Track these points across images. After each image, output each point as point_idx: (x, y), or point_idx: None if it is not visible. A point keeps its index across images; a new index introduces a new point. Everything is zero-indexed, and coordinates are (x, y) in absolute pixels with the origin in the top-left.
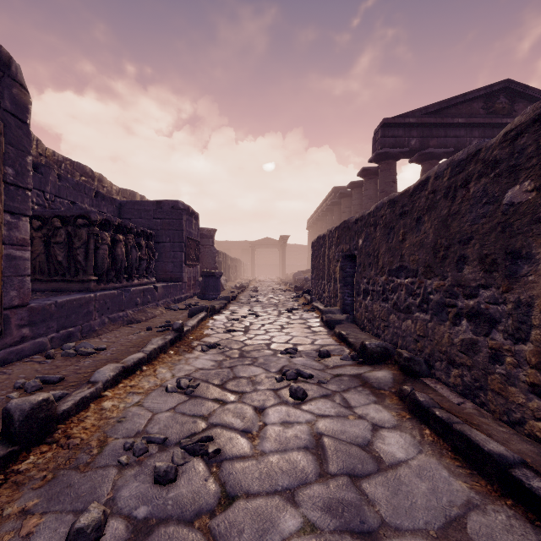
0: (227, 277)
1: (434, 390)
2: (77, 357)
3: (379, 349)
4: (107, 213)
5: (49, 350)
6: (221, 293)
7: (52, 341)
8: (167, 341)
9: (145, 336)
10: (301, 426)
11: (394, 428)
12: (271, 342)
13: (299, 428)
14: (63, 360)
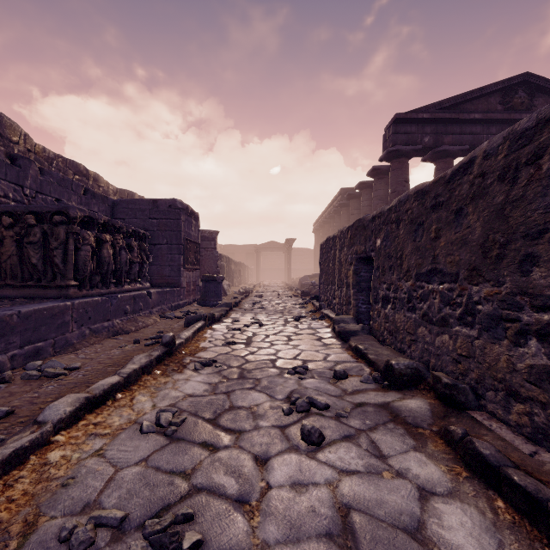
0: (231, 282)
1: (489, 430)
2: (40, 380)
3: (410, 371)
4: (98, 212)
5: (8, 370)
6: (224, 299)
7: (14, 359)
8: (153, 358)
9: (130, 351)
10: (319, 490)
11: (450, 495)
12: (277, 358)
13: (317, 495)
14: (22, 384)
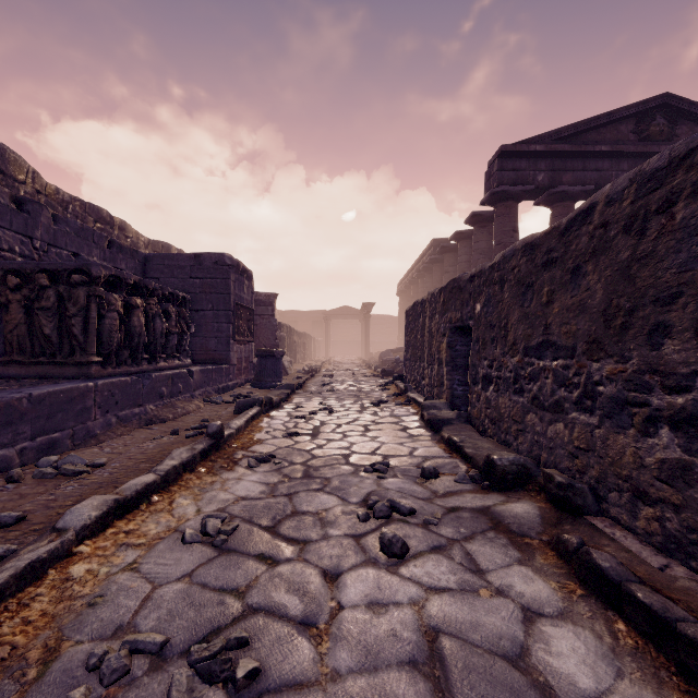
0: (293, 358)
1: (612, 540)
2: (57, 480)
3: (515, 468)
4: (126, 270)
5: (17, 467)
6: (284, 379)
7: (23, 453)
8: (196, 452)
9: (167, 444)
10: (401, 611)
11: (560, 616)
12: (351, 453)
13: (398, 617)
14: (34, 484)
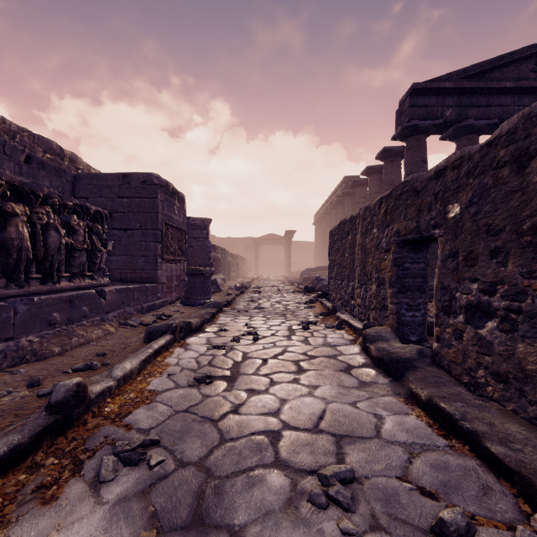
0: (227, 276)
1: None
2: None
3: None
4: (51, 188)
5: None
6: (216, 296)
7: None
8: None
9: None
10: None
11: None
12: (281, 428)
13: None
14: None
